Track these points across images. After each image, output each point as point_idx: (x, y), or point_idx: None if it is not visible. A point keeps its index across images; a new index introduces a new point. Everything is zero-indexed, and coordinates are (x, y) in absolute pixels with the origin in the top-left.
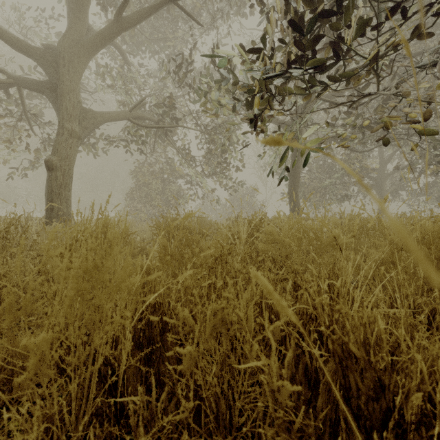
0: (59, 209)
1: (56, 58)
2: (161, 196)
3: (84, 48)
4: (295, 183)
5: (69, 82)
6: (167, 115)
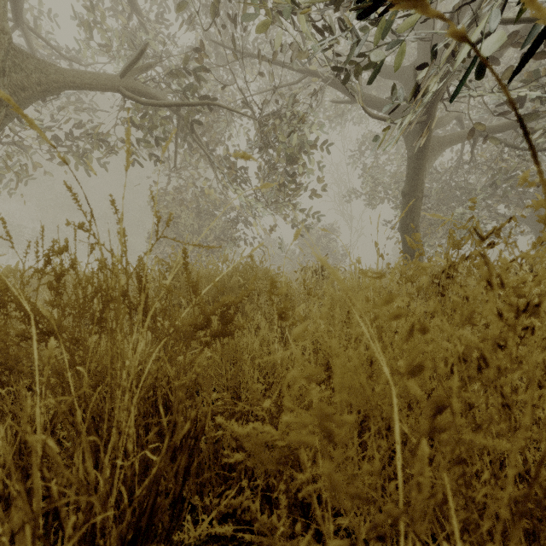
0: None
1: None
2: (199, 236)
3: None
4: (414, 210)
5: None
6: (196, 90)
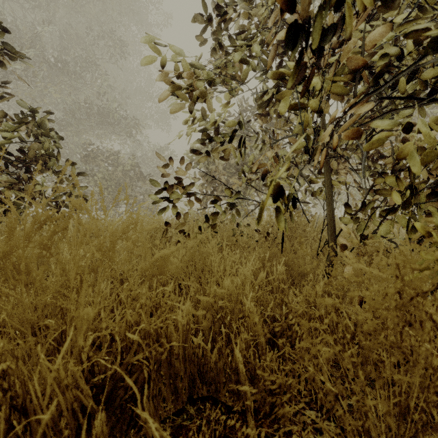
0: None
1: None
2: None
3: None
4: None
5: None
6: None
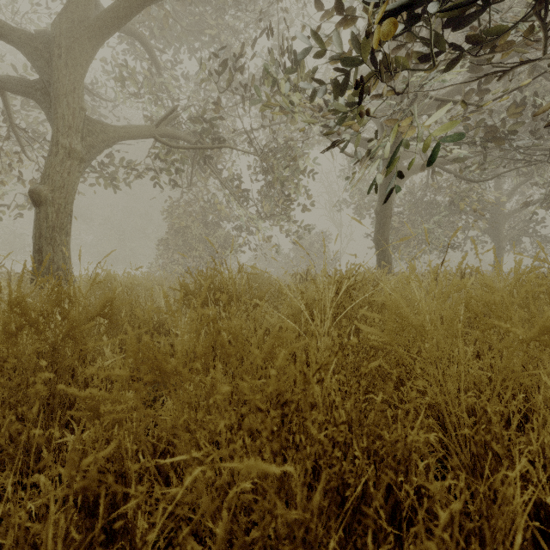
0: (51, 261)
1: (49, 46)
2: (203, 244)
3: (87, 30)
4: (384, 226)
5: (66, 80)
6: (209, 133)
